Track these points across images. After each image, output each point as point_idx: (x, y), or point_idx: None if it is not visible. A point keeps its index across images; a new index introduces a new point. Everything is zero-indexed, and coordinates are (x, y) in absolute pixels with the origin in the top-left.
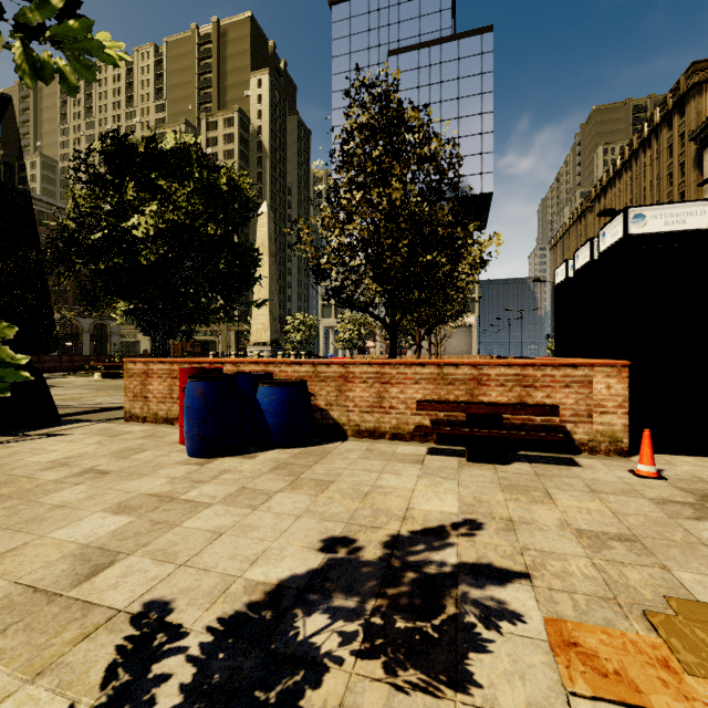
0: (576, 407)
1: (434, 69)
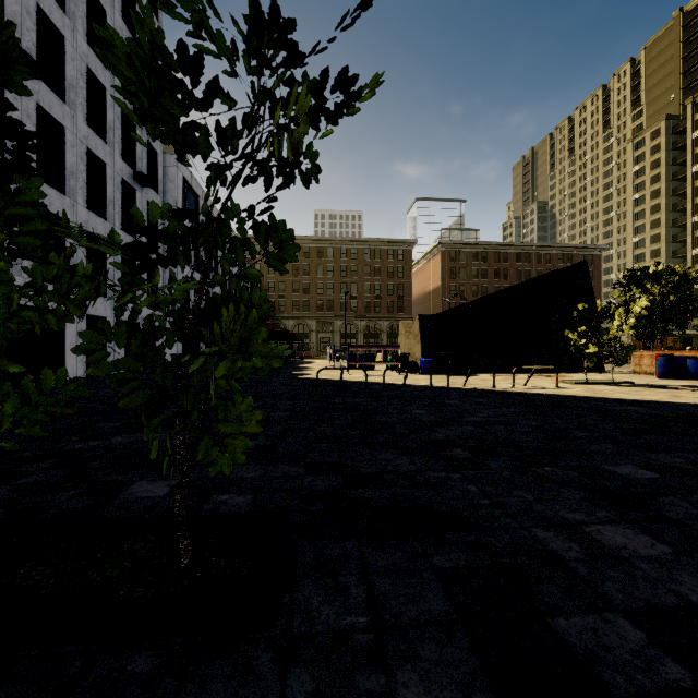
0: None
1: None
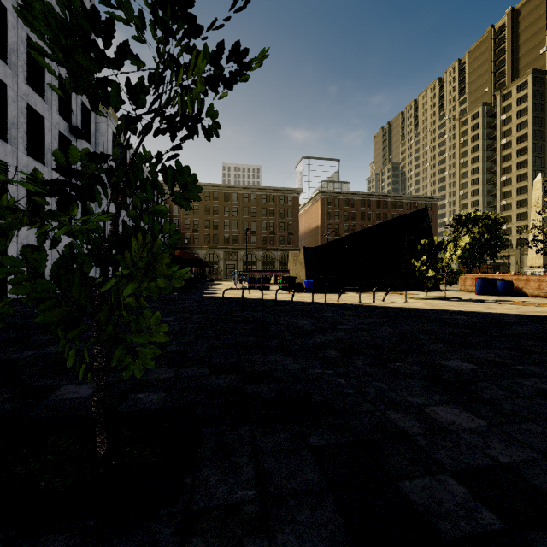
0: None
1: None
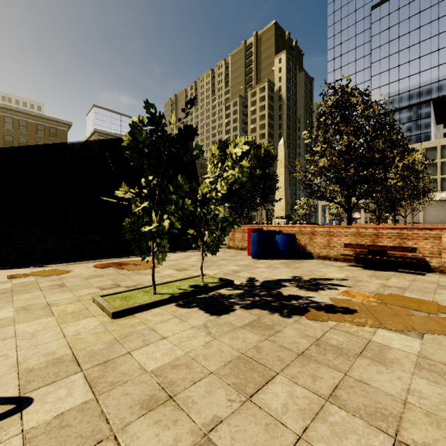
0: (432, 249)
1: (413, 4)
